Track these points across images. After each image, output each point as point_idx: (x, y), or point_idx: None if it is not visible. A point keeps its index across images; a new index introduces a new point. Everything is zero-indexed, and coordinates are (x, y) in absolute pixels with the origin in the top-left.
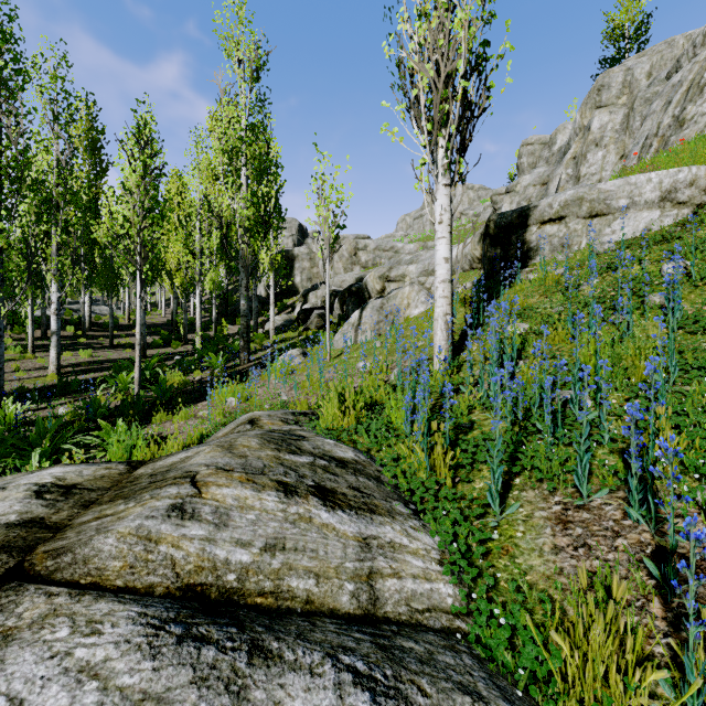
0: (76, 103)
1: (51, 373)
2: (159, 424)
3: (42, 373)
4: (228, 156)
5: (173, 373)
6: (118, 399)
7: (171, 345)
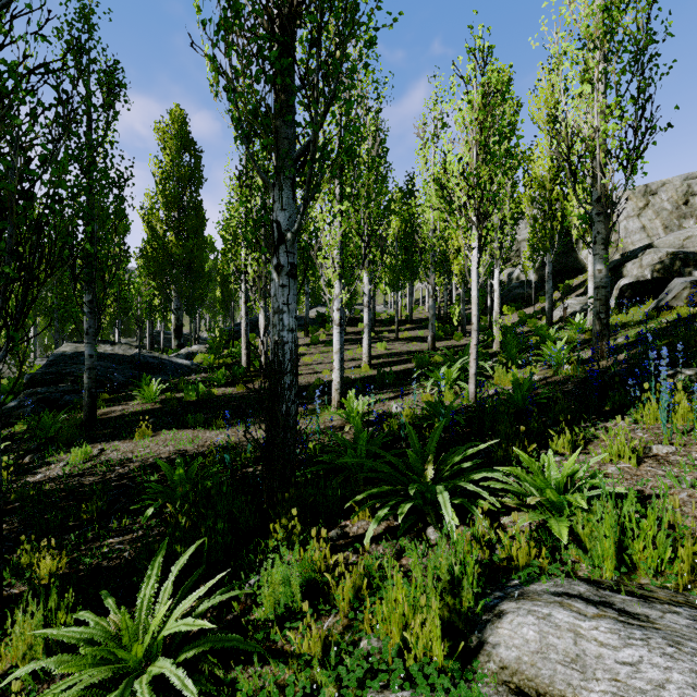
0: (384, 89)
1: (364, 364)
2: (565, 455)
3: (354, 364)
4: (593, 43)
5: (504, 369)
6: (447, 399)
7: (453, 338)
